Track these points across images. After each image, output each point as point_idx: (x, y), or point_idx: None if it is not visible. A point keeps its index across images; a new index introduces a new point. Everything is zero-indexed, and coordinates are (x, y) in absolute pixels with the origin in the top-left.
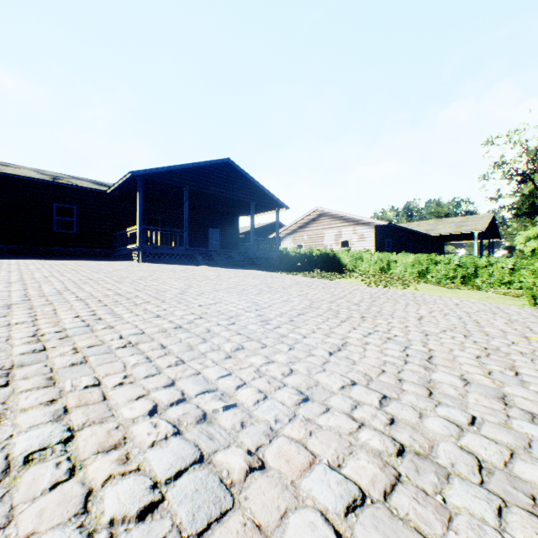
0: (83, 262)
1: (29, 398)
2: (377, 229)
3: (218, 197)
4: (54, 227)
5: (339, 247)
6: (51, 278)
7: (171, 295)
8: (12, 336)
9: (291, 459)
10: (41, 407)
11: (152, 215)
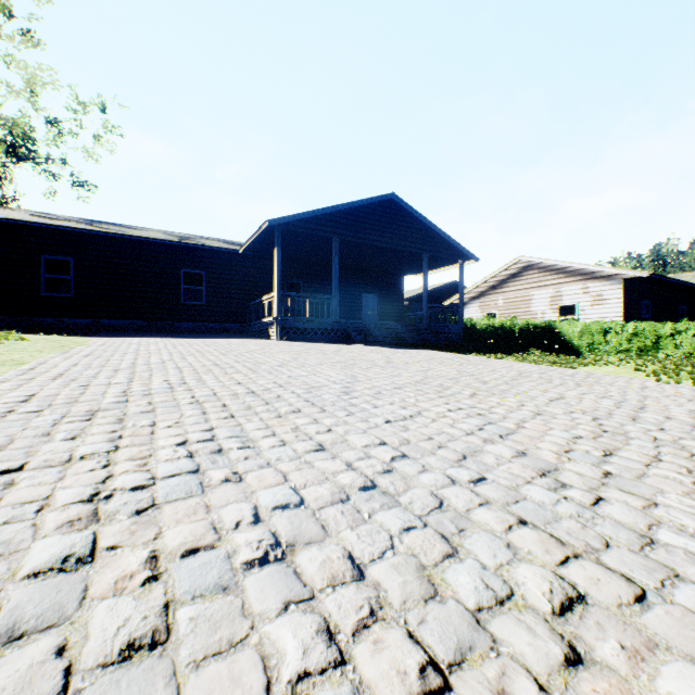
0: (212, 341)
1: None
2: (628, 285)
3: (377, 250)
4: (182, 298)
5: (557, 315)
6: (168, 364)
7: (330, 396)
8: (52, 498)
9: None
10: None
11: (292, 279)
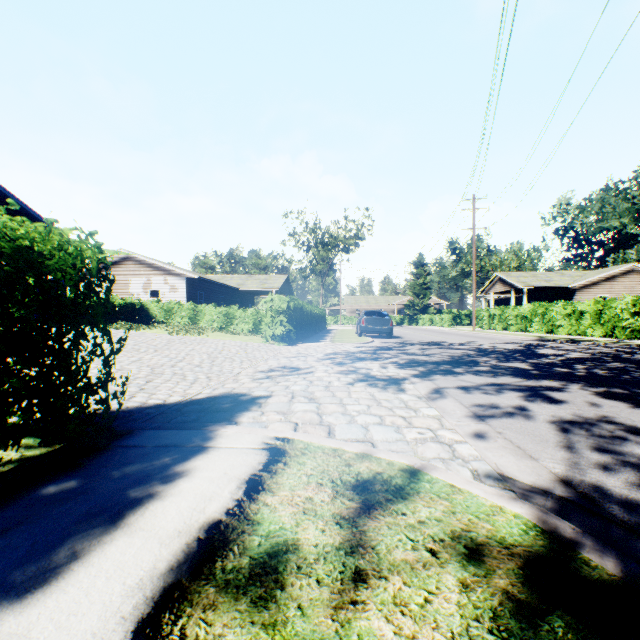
0: None
1: None
2: (190, 281)
3: None
4: None
5: (149, 297)
6: None
7: None
8: None
9: (118, 376)
10: None
11: None
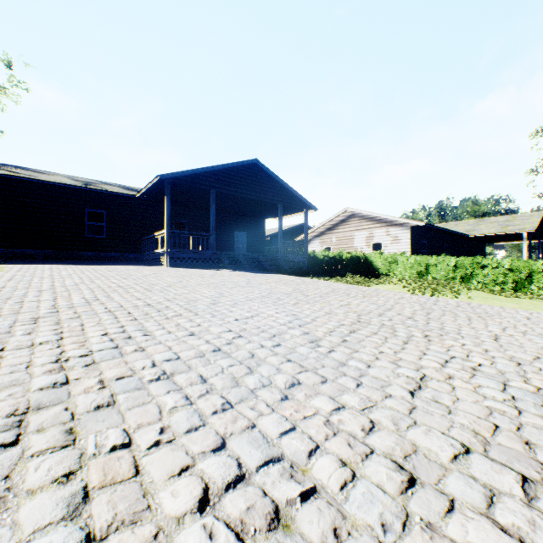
0: (113, 267)
1: (39, 469)
2: (413, 231)
3: (244, 200)
4: (85, 232)
5: (370, 250)
6: (81, 286)
7: (203, 306)
8: (33, 362)
9: None
10: (54, 487)
11: (179, 219)
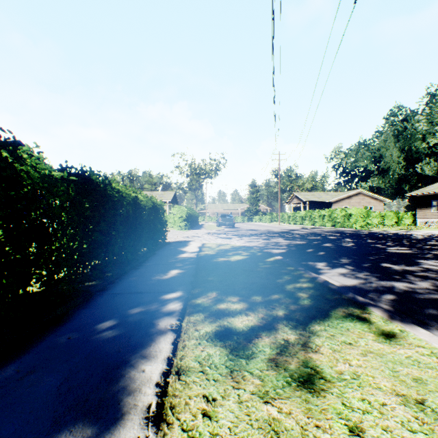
0: None
1: None
2: None
3: None
4: None
5: None
6: None
7: None
8: None
9: None
10: None
11: None
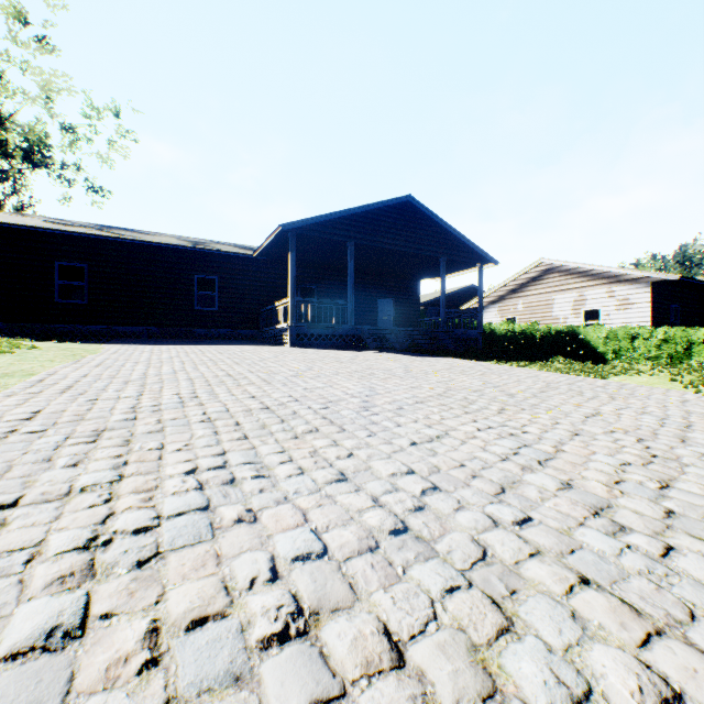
0: (224, 348)
1: None
2: (656, 289)
3: (393, 254)
4: (194, 304)
5: (580, 320)
6: (180, 374)
7: (349, 412)
8: (45, 544)
9: None
10: None
11: (306, 284)
